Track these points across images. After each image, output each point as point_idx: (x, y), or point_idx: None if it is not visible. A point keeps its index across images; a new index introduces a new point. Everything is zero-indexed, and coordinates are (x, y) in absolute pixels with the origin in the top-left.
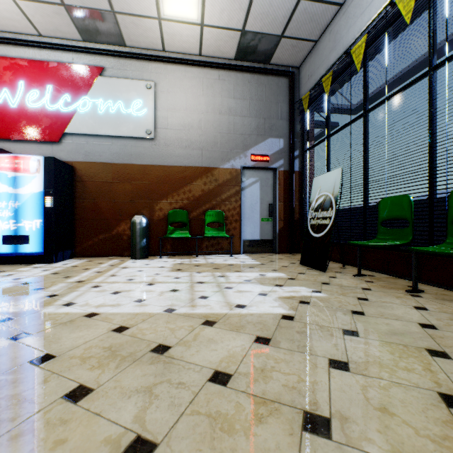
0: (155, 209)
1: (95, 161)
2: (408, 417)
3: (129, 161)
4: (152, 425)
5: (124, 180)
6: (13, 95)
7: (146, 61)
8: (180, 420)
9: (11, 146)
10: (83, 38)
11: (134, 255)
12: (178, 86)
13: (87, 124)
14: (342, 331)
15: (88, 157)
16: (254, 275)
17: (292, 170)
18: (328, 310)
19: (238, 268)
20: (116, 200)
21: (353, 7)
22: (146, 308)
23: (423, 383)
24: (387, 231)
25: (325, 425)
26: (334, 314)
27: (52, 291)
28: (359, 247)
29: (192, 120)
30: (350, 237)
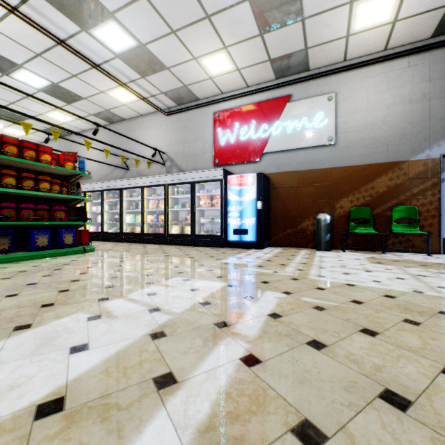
0: (335, 207)
1: (284, 171)
2: None
3: (311, 167)
4: None
5: (307, 184)
6: (232, 134)
7: (327, 76)
8: None
9: (230, 169)
10: (276, 77)
11: (319, 247)
12: (359, 89)
13: (278, 143)
14: None
15: (278, 169)
16: None
17: None
18: None
19: None
20: (300, 201)
21: None
22: (391, 287)
23: None
24: None
25: None
26: None
27: (295, 267)
28: None
29: (374, 118)
30: None
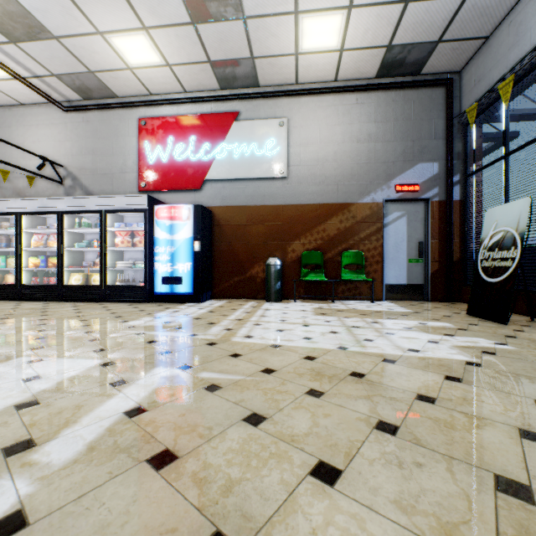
0: (287, 250)
1: (231, 204)
2: None
3: (262, 203)
4: (386, 416)
5: (258, 222)
6: (164, 151)
7: (279, 97)
8: (406, 417)
9: (162, 197)
10: (220, 87)
11: (269, 298)
12: (311, 119)
13: (224, 169)
14: None
15: (224, 201)
16: (412, 323)
17: (450, 199)
18: (522, 362)
19: (389, 315)
20: (250, 243)
21: None
22: (319, 344)
23: None
24: None
25: None
26: (531, 366)
27: (224, 326)
28: None
29: (326, 153)
30: None
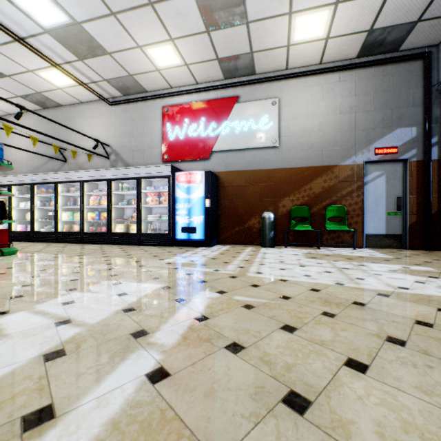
0: (278, 206)
1: (233, 170)
2: None
3: (257, 168)
4: (393, 333)
5: (254, 183)
6: (181, 130)
7: (271, 82)
8: (410, 335)
9: (180, 165)
10: (224, 77)
11: (264, 244)
12: (299, 97)
13: (227, 142)
14: None
15: (227, 167)
16: (396, 267)
17: (428, 159)
18: None
19: (373, 260)
20: (247, 200)
21: None
22: (318, 280)
23: None
24: None
25: None
26: None
27: (237, 265)
28: None
29: (312, 125)
30: None
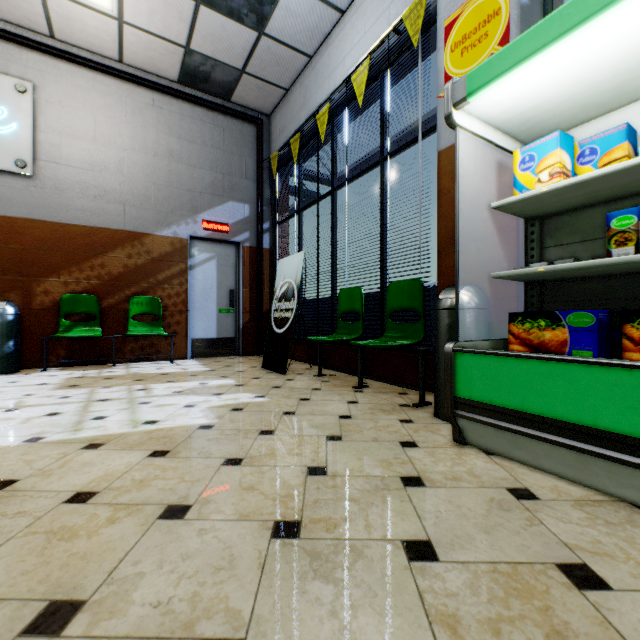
0: (35, 291)
1: None
2: (268, 488)
3: None
4: None
5: None
6: None
7: (17, 44)
8: (5, 544)
9: None
10: None
11: None
12: (81, 100)
13: None
14: (260, 432)
15: None
16: (192, 385)
17: (261, 247)
18: (260, 414)
19: (174, 378)
20: None
21: (322, 65)
22: None
23: (301, 462)
24: (345, 325)
25: (184, 510)
26: (263, 417)
27: None
28: (319, 343)
29: (106, 158)
30: (318, 332)
